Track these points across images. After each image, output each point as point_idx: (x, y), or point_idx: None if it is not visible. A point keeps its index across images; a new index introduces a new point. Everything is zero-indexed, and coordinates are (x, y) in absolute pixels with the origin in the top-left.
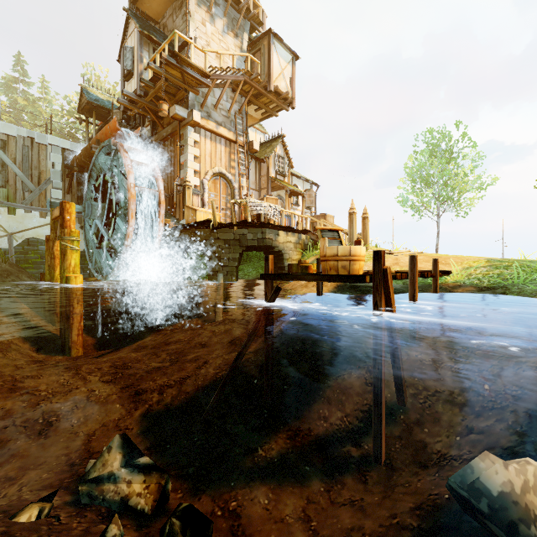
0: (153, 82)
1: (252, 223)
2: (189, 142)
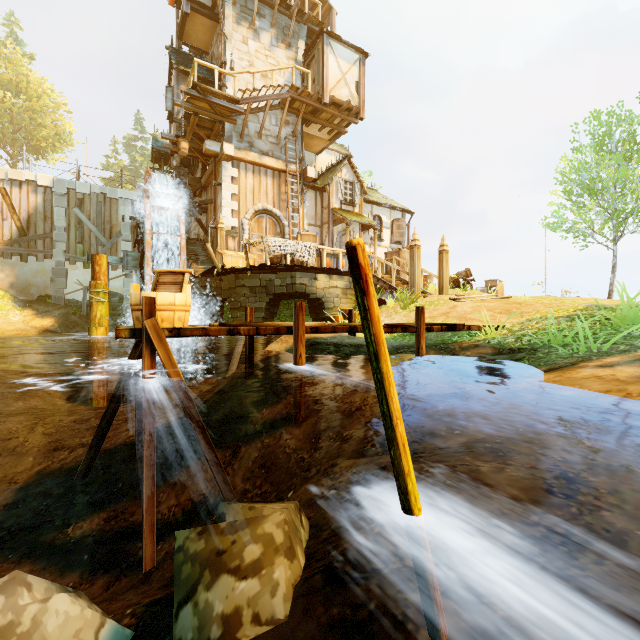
0: (186, 120)
1: (271, 266)
2: (224, 179)
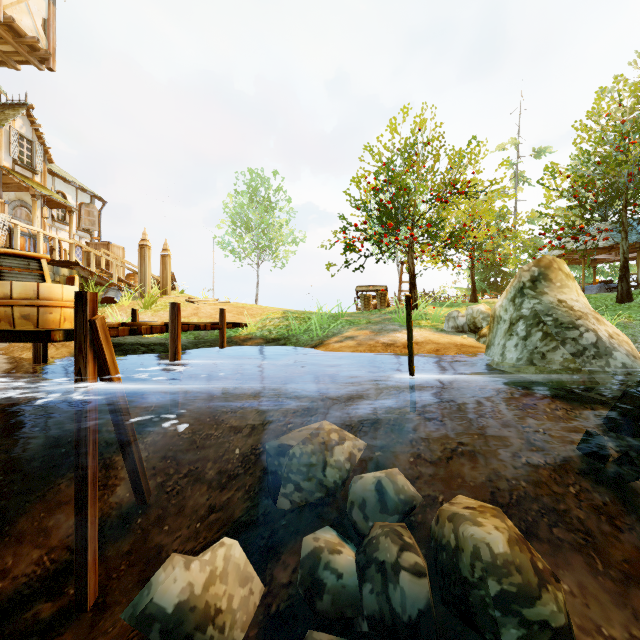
0: None
1: None
2: None
